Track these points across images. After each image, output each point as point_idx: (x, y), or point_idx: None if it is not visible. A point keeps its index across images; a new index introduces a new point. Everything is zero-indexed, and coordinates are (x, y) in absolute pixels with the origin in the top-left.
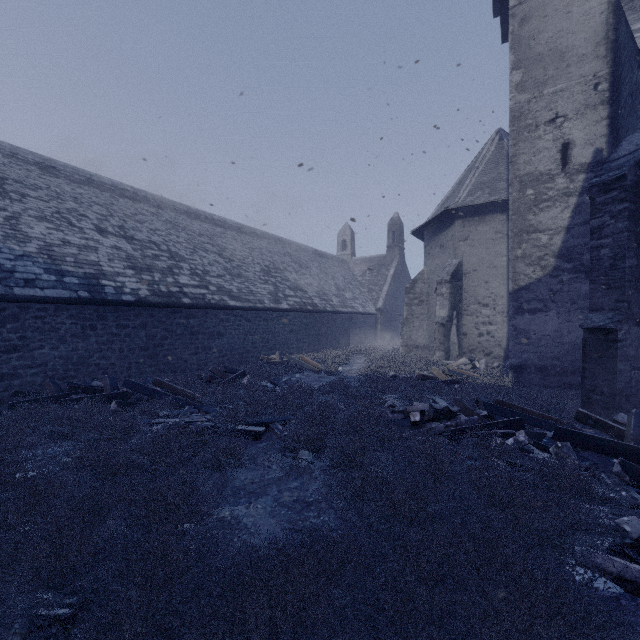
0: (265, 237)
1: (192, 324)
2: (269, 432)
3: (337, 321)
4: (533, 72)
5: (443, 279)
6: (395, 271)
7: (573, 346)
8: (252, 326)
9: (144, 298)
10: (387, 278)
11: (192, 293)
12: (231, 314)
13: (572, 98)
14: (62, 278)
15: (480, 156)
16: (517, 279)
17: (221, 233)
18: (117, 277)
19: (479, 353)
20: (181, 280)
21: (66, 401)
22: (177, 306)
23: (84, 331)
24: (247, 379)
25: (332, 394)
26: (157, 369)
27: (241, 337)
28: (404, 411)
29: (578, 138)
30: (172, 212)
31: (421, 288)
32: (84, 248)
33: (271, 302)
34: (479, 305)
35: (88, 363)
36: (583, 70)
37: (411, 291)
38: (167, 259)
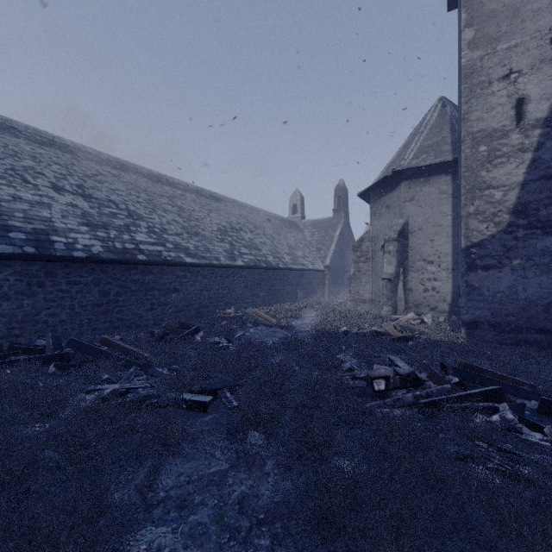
0: (223, 200)
1: (148, 280)
2: (217, 400)
3: (289, 277)
4: (486, 29)
5: (390, 237)
6: (341, 232)
7: (529, 303)
8: (208, 282)
9: (97, 254)
10: (334, 238)
11: (148, 250)
12: (187, 270)
13: (527, 53)
14: (7, 233)
15: (424, 122)
16: (470, 236)
17: (181, 195)
18: (69, 233)
19: (424, 308)
20: (138, 237)
21: (1, 363)
22: (132, 262)
23: (30, 288)
24: (201, 335)
25: (285, 352)
26: (111, 325)
27: (197, 293)
28: (366, 378)
29: (533, 93)
30: (134, 175)
31: (367, 246)
32: (36, 204)
33: (227, 259)
34: (424, 262)
35: (35, 321)
36: (538, 24)
37: (358, 249)
38: (125, 217)
